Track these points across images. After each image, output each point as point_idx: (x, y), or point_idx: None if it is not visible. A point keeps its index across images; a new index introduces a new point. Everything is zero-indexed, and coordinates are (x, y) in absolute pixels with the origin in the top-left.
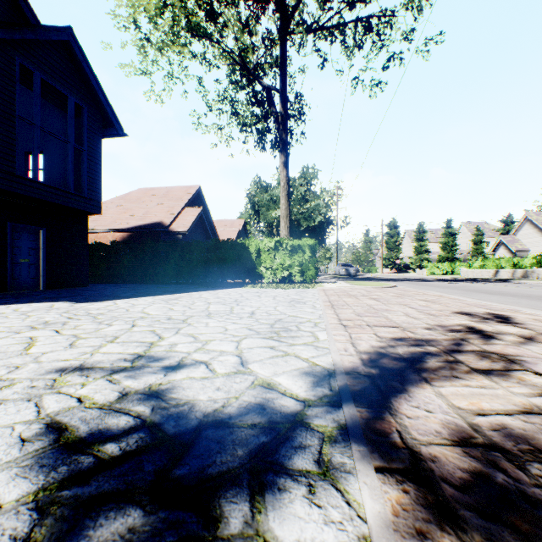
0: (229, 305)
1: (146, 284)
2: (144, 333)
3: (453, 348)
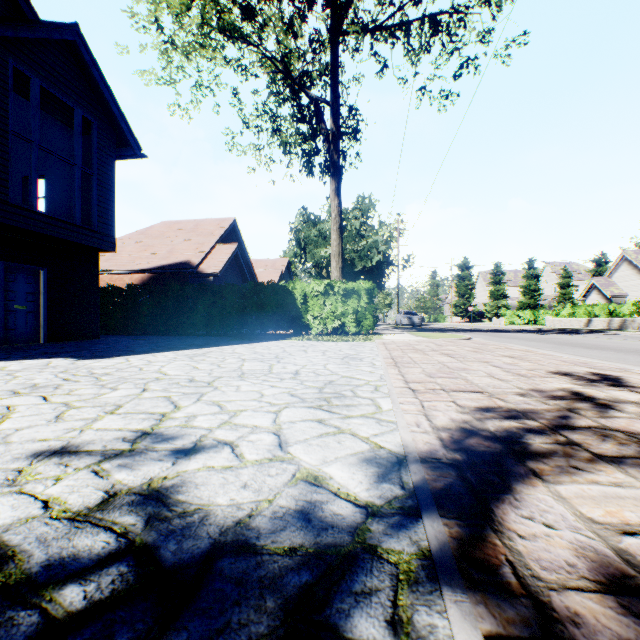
0: (268, 362)
1: (170, 336)
2: (156, 400)
3: (561, 423)
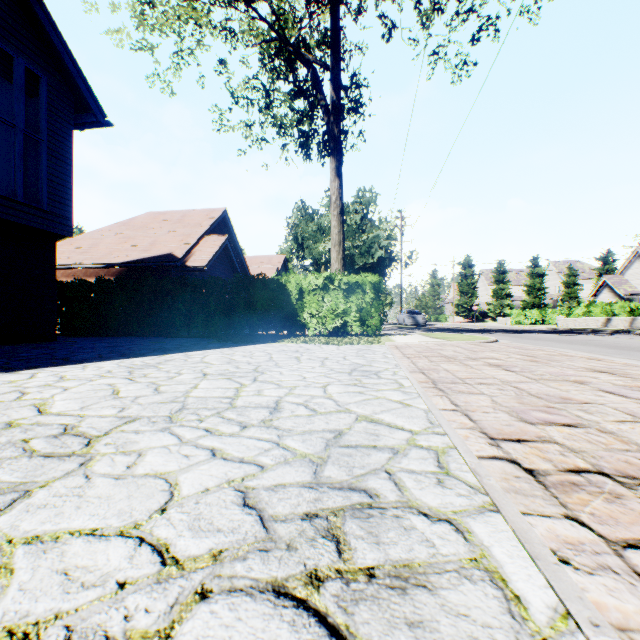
0: (239, 380)
1: (144, 338)
2: None
3: None
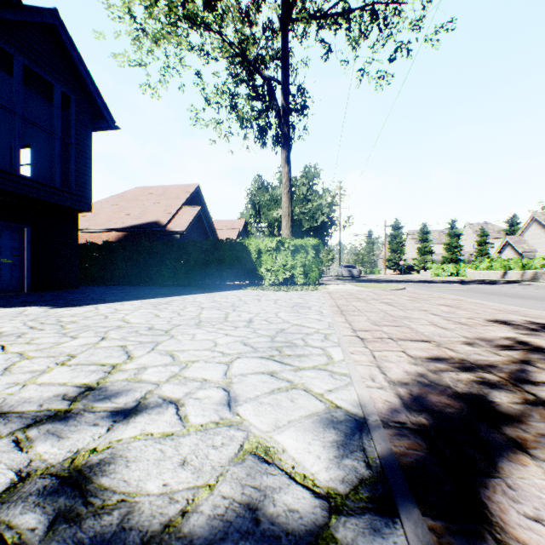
0: (225, 310)
1: (141, 287)
2: (111, 349)
3: (522, 377)
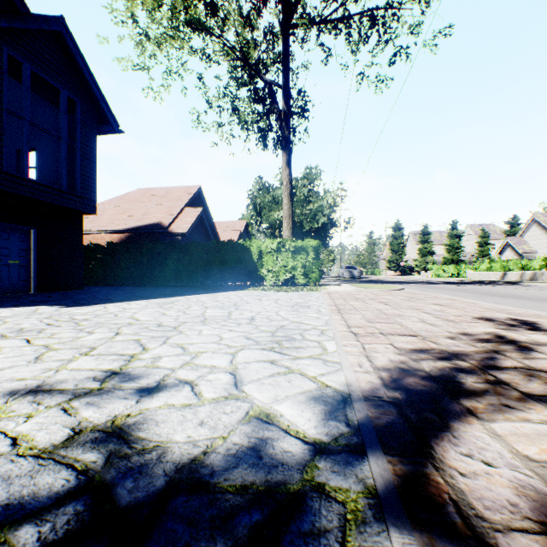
0: (228, 309)
1: (144, 287)
2: (127, 343)
3: (489, 364)
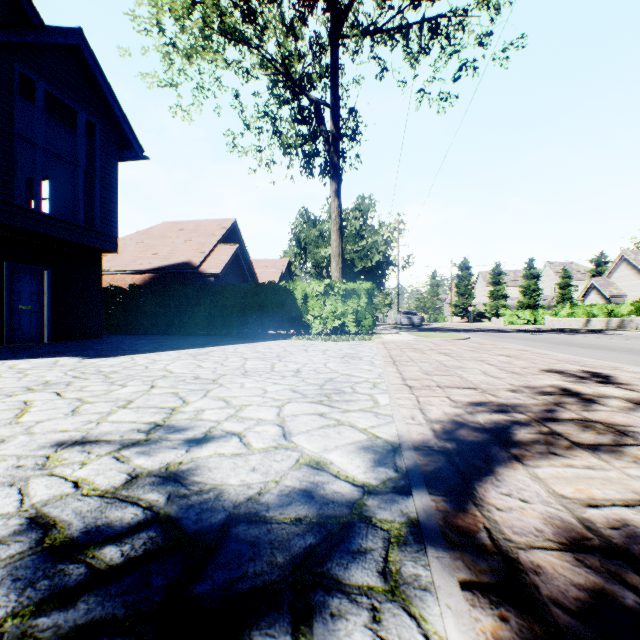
0: (270, 361)
1: (172, 336)
2: (165, 396)
3: (546, 416)
